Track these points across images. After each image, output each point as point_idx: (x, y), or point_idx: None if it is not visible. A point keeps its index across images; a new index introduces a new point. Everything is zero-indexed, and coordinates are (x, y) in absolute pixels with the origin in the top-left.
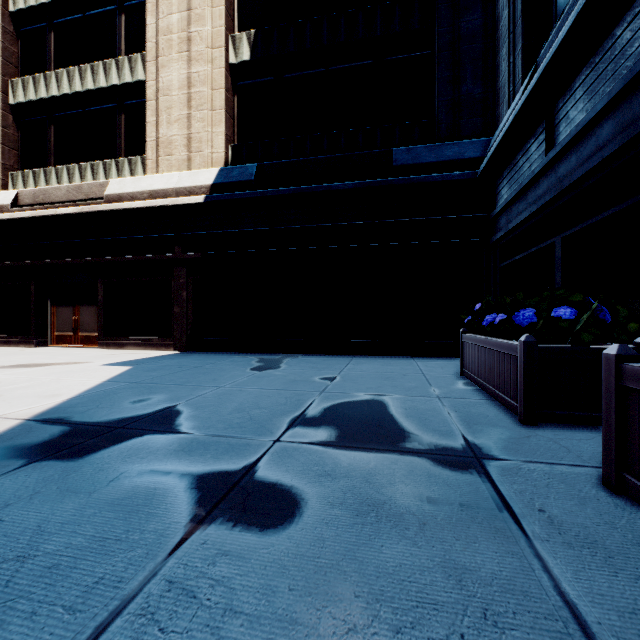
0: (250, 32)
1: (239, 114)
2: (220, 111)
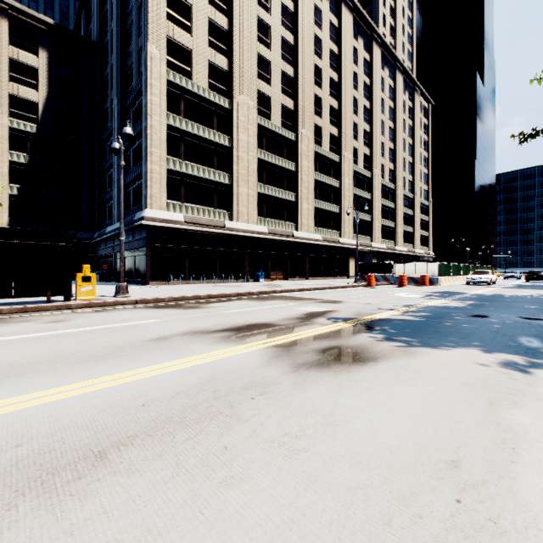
0: (18, 187)
1: (11, 208)
2: (7, 209)
